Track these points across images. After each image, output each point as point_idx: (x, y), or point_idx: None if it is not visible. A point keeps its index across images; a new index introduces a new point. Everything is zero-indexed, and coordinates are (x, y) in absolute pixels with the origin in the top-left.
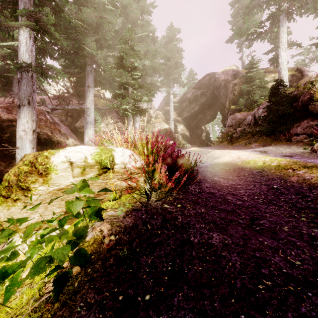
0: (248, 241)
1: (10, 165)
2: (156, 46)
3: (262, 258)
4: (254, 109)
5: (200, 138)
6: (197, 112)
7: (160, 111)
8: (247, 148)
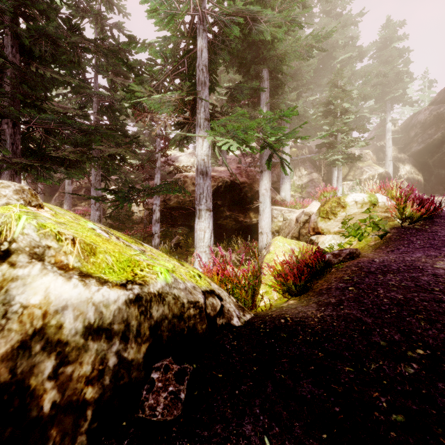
0: None
1: (246, 217)
2: (365, 65)
3: None
4: None
5: None
6: (440, 141)
7: (368, 148)
8: None
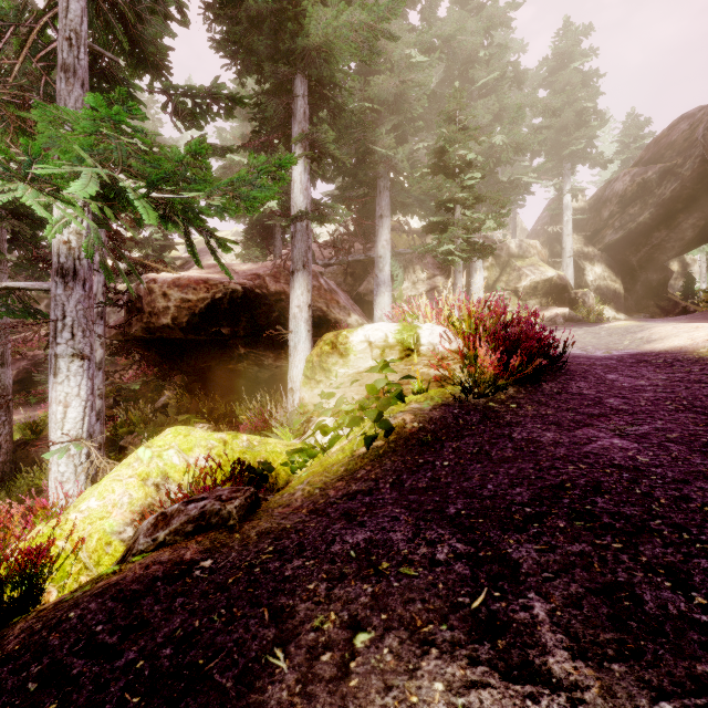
0: (595, 442)
1: (279, 357)
2: (522, 94)
3: (597, 453)
4: None
5: (660, 296)
6: (648, 226)
7: (537, 237)
8: None
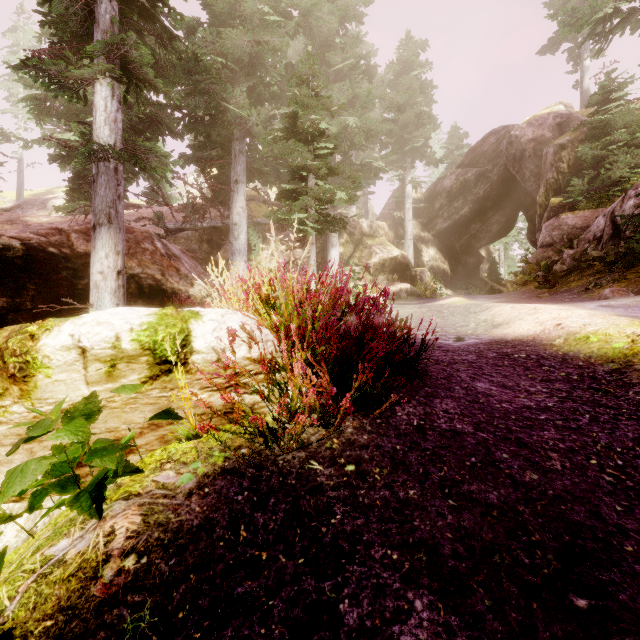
0: None
1: None
2: (372, 85)
3: None
4: (613, 201)
5: (475, 276)
6: (467, 218)
7: (385, 220)
8: (590, 299)
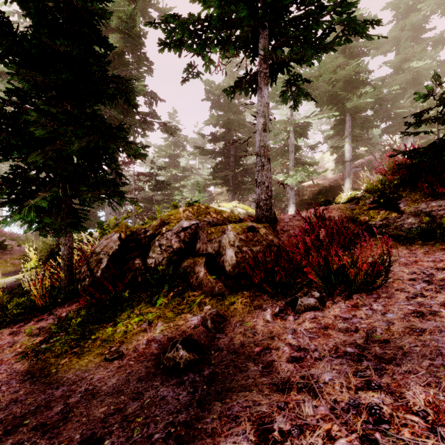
0: None
1: None
2: None
3: None
4: None
5: None
6: None
7: None
8: None
